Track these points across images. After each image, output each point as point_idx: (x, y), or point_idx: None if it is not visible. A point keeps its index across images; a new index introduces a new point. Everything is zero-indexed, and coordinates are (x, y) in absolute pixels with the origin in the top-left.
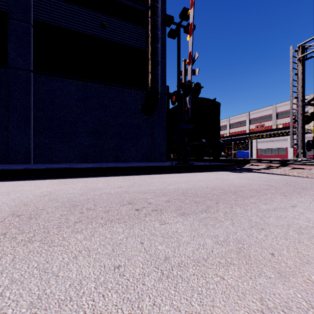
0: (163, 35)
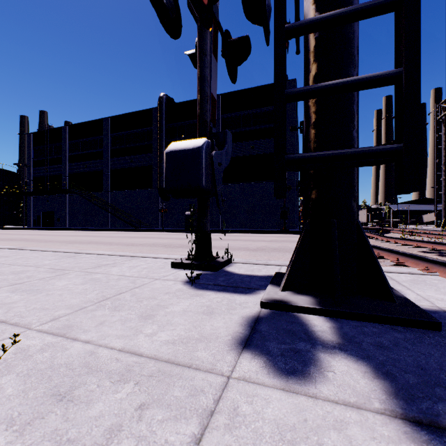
0: (293, 137)
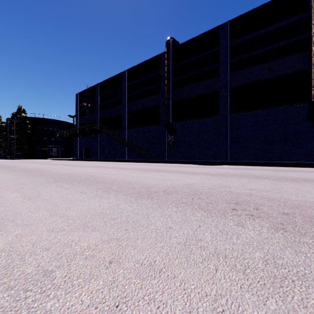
0: None
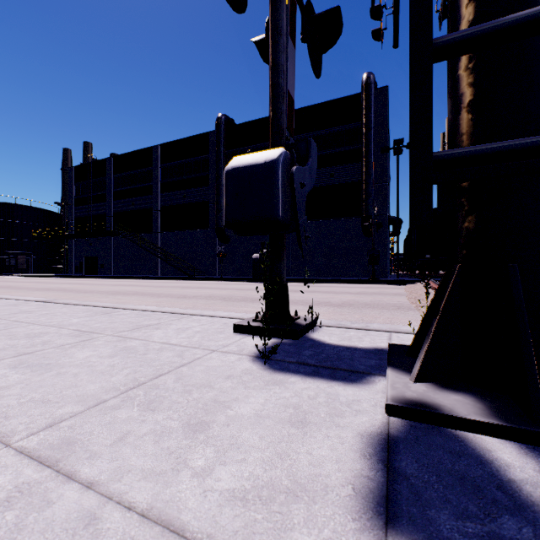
0: (384, 161)
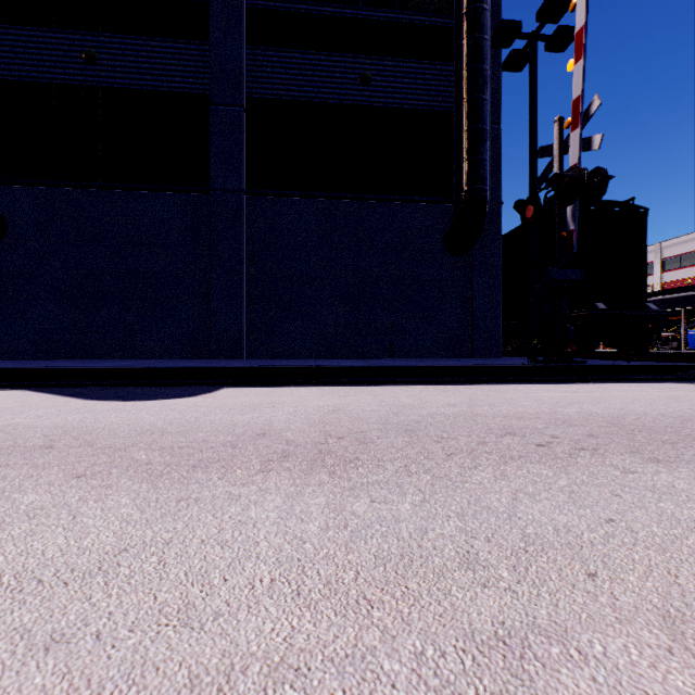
0: (494, 69)
